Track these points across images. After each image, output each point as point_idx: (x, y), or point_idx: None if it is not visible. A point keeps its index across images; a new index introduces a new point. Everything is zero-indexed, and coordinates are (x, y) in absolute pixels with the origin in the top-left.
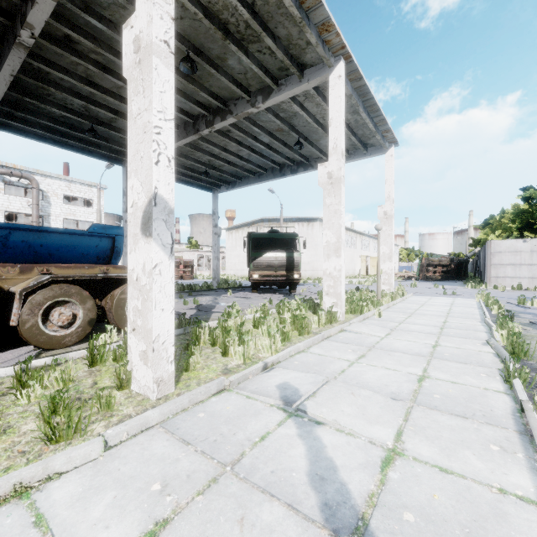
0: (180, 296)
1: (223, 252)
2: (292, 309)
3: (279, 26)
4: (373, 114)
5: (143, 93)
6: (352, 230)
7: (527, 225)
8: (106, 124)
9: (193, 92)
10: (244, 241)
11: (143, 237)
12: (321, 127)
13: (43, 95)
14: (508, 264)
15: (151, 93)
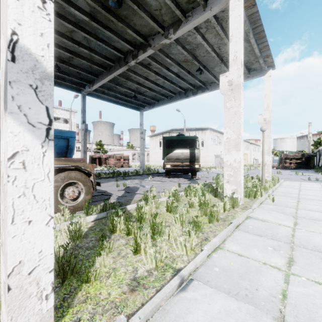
0: (116, 180)
1: (148, 151)
2: (199, 194)
3: None
4: (259, 41)
5: None
6: None
7: None
8: (66, 62)
9: (122, 32)
10: (160, 142)
11: (4, 113)
12: (217, 56)
13: None
14: None
15: None
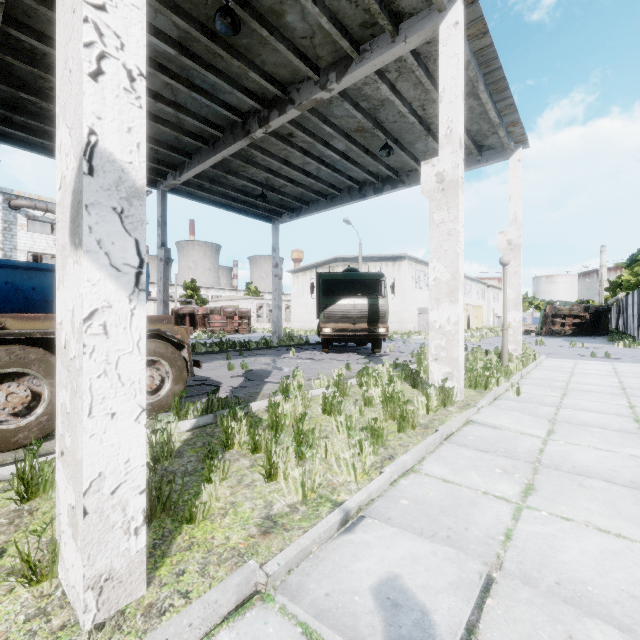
0: (227, 357)
1: (288, 301)
2: (382, 382)
3: None
4: (498, 96)
5: None
6: None
7: None
8: None
9: (240, 75)
10: (312, 283)
11: (72, 251)
12: (419, 122)
13: (44, 89)
14: None
15: None
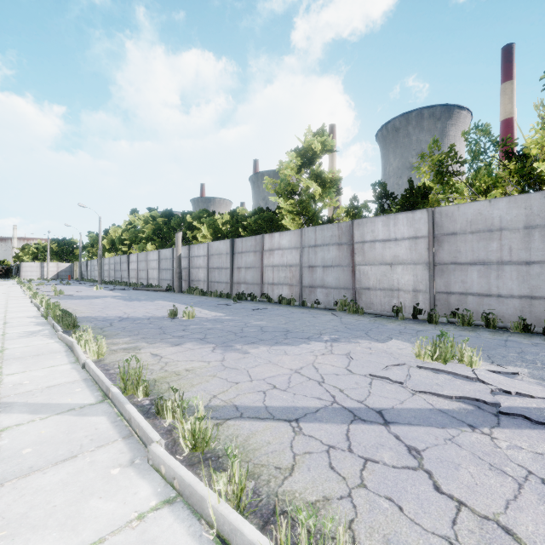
0: None
1: None
2: None
3: None
4: None
5: None
6: None
7: (36, 258)
8: None
9: None
10: None
11: None
12: None
13: None
14: (29, 271)
15: None
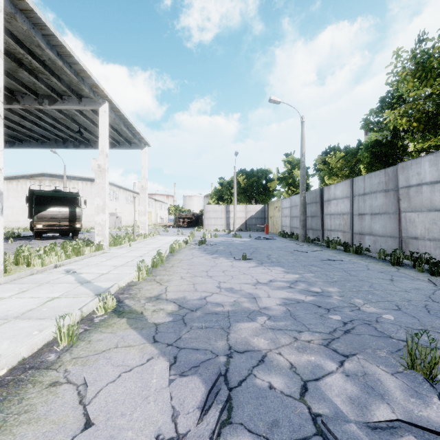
0: None
1: None
2: (73, 244)
3: (64, 75)
4: (131, 129)
5: None
6: (131, 190)
7: (220, 197)
8: None
9: None
10: (27, 197)
11: None
12: (97, 127)
13: None
14: (212, 218)
15: None
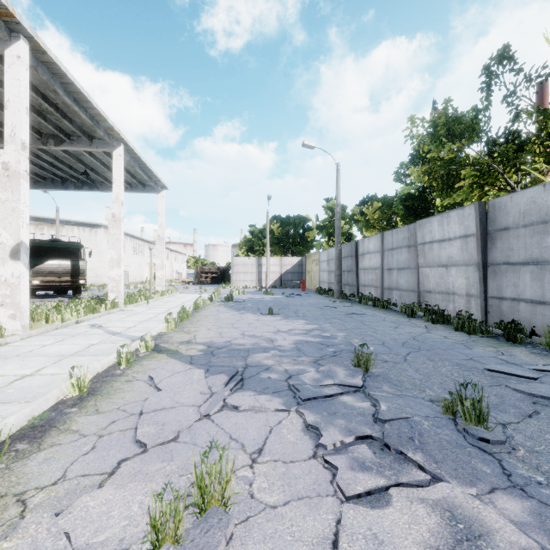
0: None
1: None
2: (85, 302)
3: (76, 117)
4: (147, 171)
5: (12, 192)
6: (140, 238)
7: (250, 248)
8: None
9: None
10: None
11: (12, 260)
12: (107, 168)
13: None
14: (241, 272)
15: (19, 195)
